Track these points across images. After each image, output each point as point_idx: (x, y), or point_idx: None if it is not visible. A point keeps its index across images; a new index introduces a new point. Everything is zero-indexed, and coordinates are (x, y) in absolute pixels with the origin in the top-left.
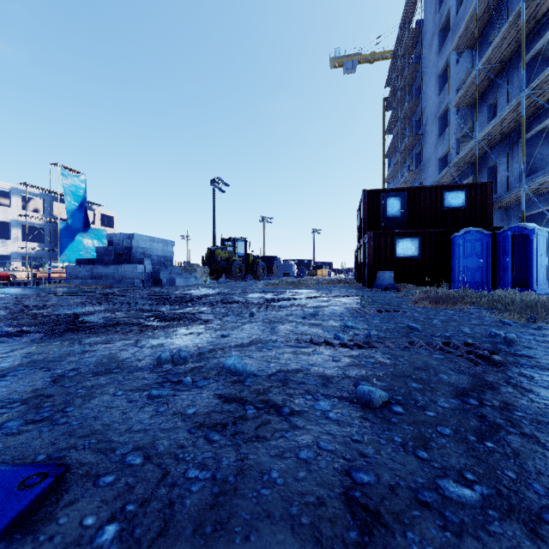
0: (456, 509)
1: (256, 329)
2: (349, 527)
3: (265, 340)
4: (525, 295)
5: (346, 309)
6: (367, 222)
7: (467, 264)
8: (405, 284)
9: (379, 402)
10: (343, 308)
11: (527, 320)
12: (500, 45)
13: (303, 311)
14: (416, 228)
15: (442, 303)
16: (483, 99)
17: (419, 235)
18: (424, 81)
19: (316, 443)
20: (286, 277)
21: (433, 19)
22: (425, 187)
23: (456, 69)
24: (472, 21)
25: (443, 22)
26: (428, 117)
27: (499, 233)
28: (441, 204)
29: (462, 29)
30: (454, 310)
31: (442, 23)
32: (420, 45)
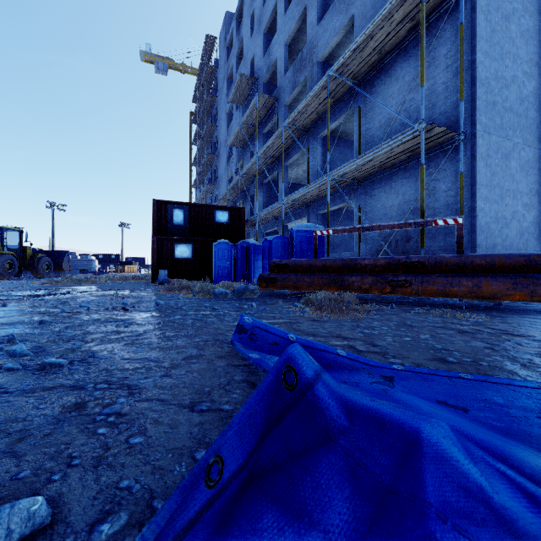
0: (40, 333)
1: (1, 312)
2: (1, 337)
3: (3, 315)
4: (231, 284)
5: (99, 298)
6: (156, 227)
7: (220, 265)
8: (180, 279)
9: (46, 323)
10: (97, 297)
11: (192, 296)
12: (251, 116)
13: (58, 301)
14: (196, 236)
15: (172, 291)
16: (248, 145)
17: (192, 242)
18: (219, 112)
19: (3, 332)
20: (83, 274)
21: (224, 66)
22: (202, 204)
23: (236, 115)
24: (240, 88)
25: (229, 73)
26: (221, 144)
27: (237, 245)
28: (213, 219)
29: (234, 90)
30: (172, 294)
31: (229, 74)
32: (217, 80)
